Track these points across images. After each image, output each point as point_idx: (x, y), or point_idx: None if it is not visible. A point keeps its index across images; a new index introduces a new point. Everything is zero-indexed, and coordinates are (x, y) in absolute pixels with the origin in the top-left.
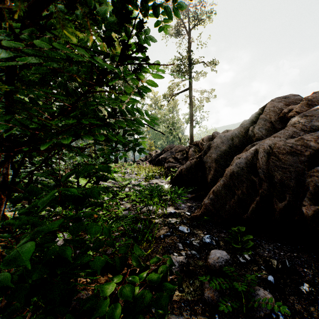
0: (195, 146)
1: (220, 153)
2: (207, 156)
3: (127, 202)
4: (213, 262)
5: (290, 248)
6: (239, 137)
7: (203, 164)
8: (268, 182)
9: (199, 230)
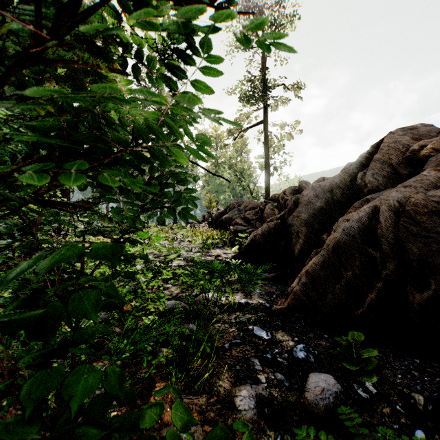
0: (274, 202)
1: (313, 212)
2: (293, 217)
3: (174, 284)
4: (314, 398)
5: (437, 368)
6: (342, 188)
7: (287, 228)
8: (396, 258)
9: (285, 334)
